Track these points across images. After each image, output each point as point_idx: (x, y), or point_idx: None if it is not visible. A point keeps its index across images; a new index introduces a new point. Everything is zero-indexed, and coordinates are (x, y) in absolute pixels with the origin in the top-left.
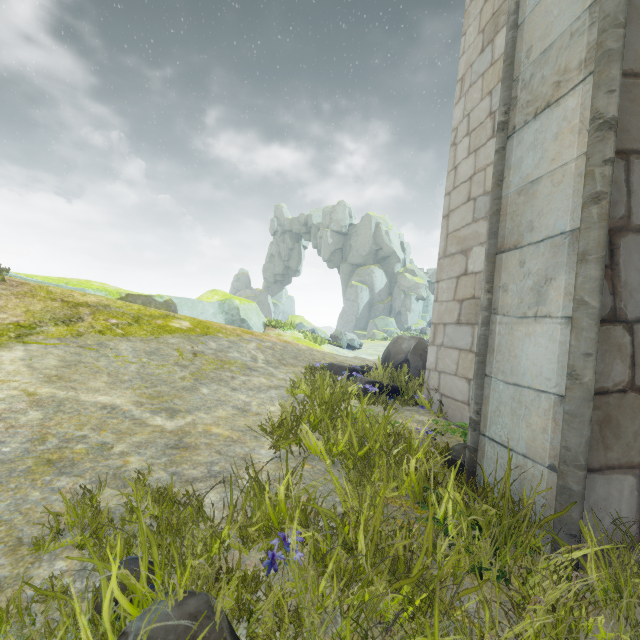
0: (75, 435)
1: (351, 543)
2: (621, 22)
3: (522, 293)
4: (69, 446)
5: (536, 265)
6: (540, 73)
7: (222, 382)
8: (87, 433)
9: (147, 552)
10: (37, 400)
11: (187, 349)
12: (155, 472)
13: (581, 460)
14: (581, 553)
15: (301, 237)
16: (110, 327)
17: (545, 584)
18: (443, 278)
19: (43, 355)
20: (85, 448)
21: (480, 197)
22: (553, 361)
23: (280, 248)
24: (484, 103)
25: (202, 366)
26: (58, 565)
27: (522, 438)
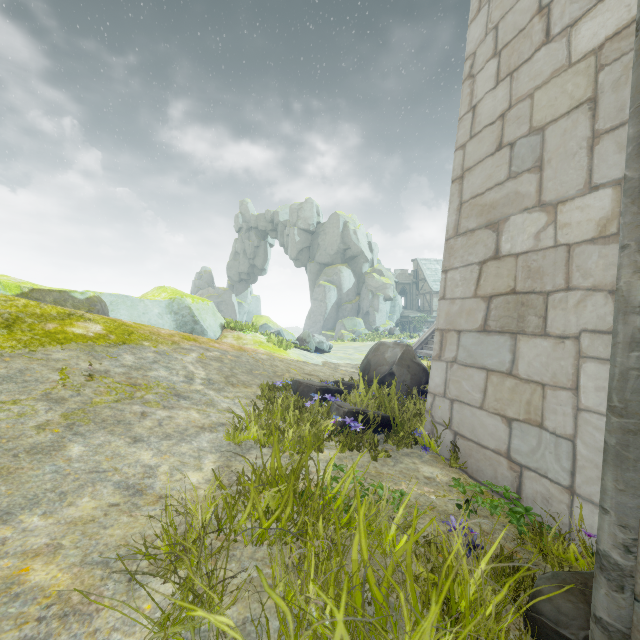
0: None
1: None
2: None
3: None
4: None
5: None
6: None
7: (119, 426)
8: None
9: None
10: None
11: (80, 368)
12: None
13: None
14: None
15: (267, 234)
16: None
17: None
18: (455, 266)
19: None
20: None
21: (523, 139)
22: None
23: (245, 245)
24: None
25: (94, 397)
26: None
27: None
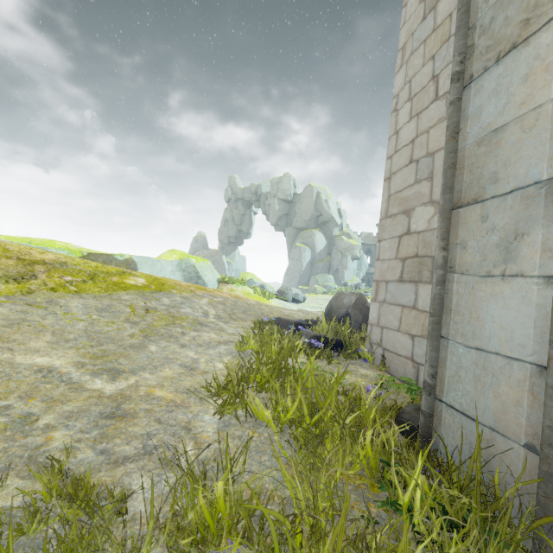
0: None
1: None
2: None
3: (485, 250)
4: None
5: (503, 219)
6: (503, 14)
7: (172, 338)
8: (12, 402)
9: None
10: None
11: (140, 305)
12: (80, 451)
13: None
14: None
15: (252, 204)
16: (63, 284)
17: None
18: (385, 238)
19: None
20: (4, 422)
21: (423, 159)
22: (528, 326)
23: (233, 214)
24: (426, 68)
25: (153, 322)
26: None
27: (489, 409)
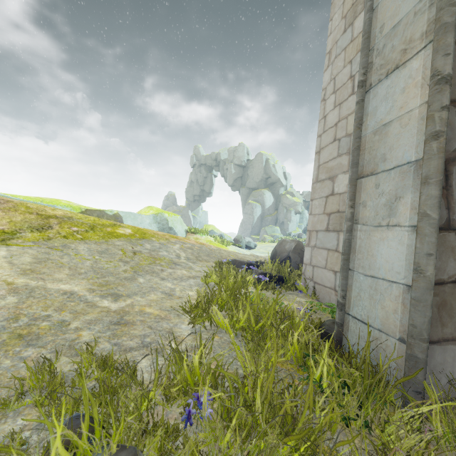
0: (41, 315)
1: (250, 400)
2: (454, 2)
3: (377, 208)
4: (36, 323)
5: (388, 187)
6: (390, 43)
7: (154, 273)
8: (51, 313)
9: (88, 412)
10: (14, 288)
11: (129, 249)
12: (101, 343)
13: (425, 335)
14: (427, 408)
15: (212, 169)
16: (72, 233)
17: (400, 433)
18: (316, 197)
19: (21, 254)
20: (48, 325)
21: (343, 138)
22: (402, 259)
23: (197, 176)
24: (346, 69)
25: (139, 262)
26: (20, 421)
27: (378, 317)
